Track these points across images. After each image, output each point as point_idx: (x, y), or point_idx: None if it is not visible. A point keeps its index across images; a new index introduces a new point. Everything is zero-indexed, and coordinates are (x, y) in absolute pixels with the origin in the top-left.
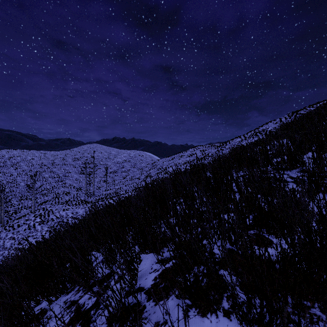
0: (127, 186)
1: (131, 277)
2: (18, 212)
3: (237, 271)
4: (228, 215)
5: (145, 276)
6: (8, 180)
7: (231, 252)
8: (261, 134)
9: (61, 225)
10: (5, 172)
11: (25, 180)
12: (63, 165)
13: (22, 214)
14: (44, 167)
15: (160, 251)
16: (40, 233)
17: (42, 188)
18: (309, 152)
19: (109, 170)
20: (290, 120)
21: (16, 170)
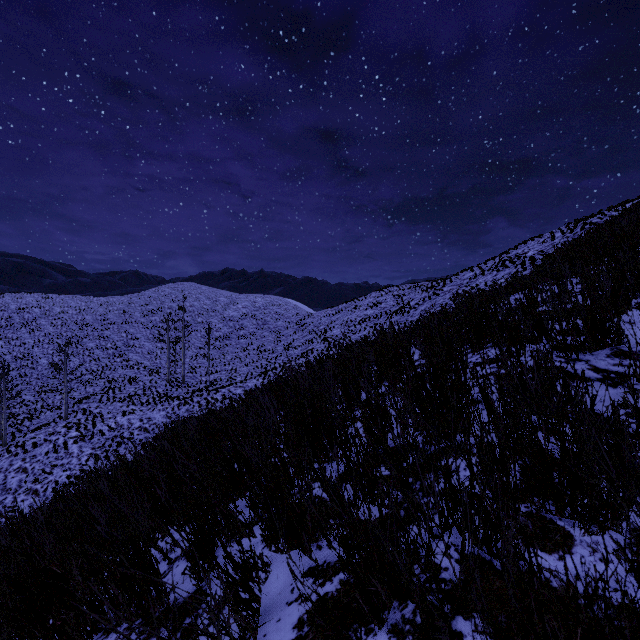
0: (250, 365)
1: (242, 625)
2: (34, 418)
3: (497, 623)
4: (471, 480)
5: (278, 612)
6: (17, 354)
7: (478, 564)
8: (515, 263)
9: (119, 444)
10: (11, 338)
11: (50, 353)
12: (123, 324)
13: (42, 422)
14: (86, 328)
15: (311, 551)
16: (77, 460)
17: (82, 370)
18: (629, 310)
19: (213, 334)
20: (571, 236)
21: (31, 334)
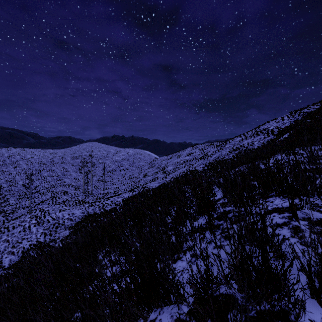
0: (126, 185)
1: None
2: (15, 212)
3: None
4: None
5: None
6: (7, 179)
7: None
8: (263, 133)
9: (57, 227)
10: (4, 171)
11: (24, 178)
12: (61, 163)
13: (19, 214)
14: (43, 165)
15: None
16: (35, 236)
17: (40, 187)
18: None
19: (107, 168)
20: (293, 119)
21: (15, 168)
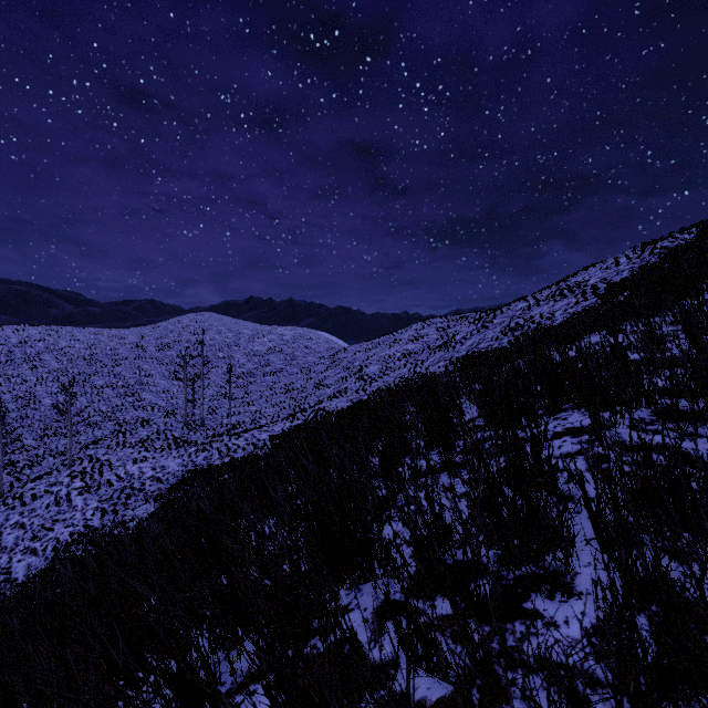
0: (277, 406)
1: None
2: (35, 465)
3: None
4: None
5: None
6: (17, 393)
7: None
8: (574, 292)
9: (128, 496)
10: (11, 375)
11: (54, 392)
12: (136, 359)
13: (44, 470)
14: (95, 364)
15: None
16: (81, 515)
17: (89, 411)
18: None
19: (236, 370)
20: (639, 262)
21: (33, 370)
